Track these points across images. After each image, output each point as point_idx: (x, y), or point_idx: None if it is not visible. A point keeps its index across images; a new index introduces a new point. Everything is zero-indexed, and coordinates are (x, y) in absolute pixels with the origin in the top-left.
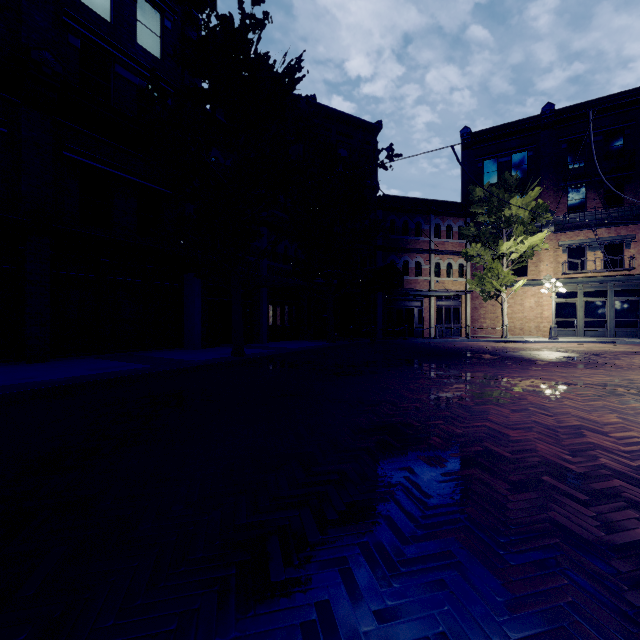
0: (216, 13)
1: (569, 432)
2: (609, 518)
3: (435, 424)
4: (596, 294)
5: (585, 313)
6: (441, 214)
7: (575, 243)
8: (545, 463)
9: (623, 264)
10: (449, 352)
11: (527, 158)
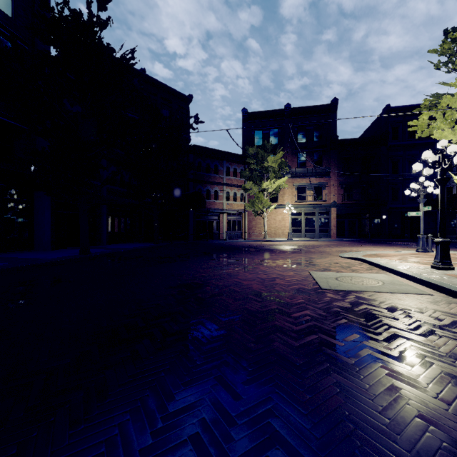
0: (68, 7)
1: (270, 280)
2: (266, 305)
3: (210, 282)
4: (310, 214)
5: (305, 224)
6: (230, 161)
7: (301, 185)
8: (253, 291)
9: (322, 198)
10: (232, 248)
11: (278, 133)
